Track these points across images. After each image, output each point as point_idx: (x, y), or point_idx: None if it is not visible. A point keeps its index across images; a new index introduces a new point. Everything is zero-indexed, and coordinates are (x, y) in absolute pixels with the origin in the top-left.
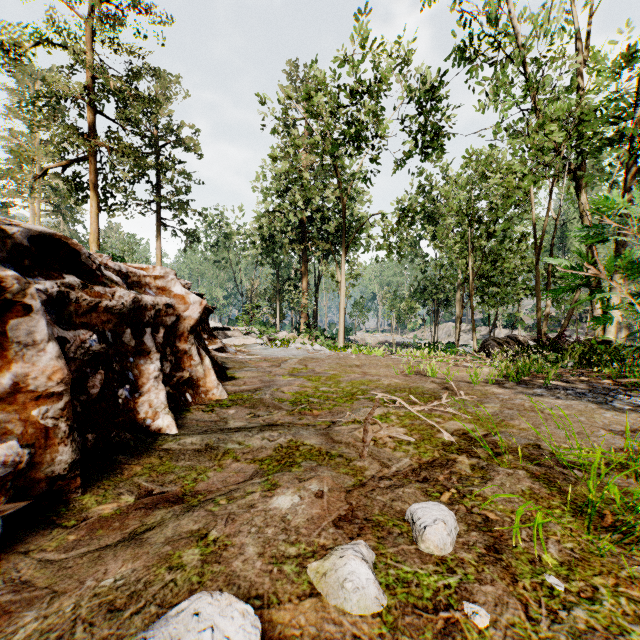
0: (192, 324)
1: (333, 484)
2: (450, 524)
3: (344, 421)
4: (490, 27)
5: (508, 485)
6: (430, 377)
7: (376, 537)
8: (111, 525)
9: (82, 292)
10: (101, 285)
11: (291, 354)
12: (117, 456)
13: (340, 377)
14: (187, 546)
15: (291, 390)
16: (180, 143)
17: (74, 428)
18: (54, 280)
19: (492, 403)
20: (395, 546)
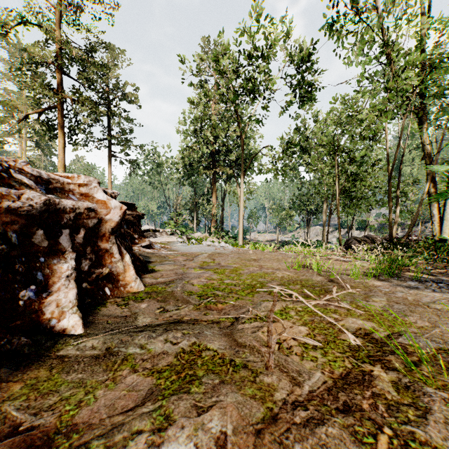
0: (113, 226)
1: (238, 418)
2: None
3: (247, 317)
4: (352, 5)
5: None
6: (315, 270)
7: None
8: None
9: None
10: (6, 186)
11: (203, 250)
12: None
13: (241, 270)
14: None
15: (200, 282)
16: (125, 97)
17: None
18: None
19: (378, 296)
20: None
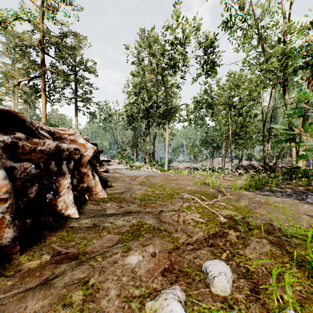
0: (89, 159)
1: (161, 248)
2: (228, 275)
3: (167, 210)
4: (240, 11)
5: (258, 248)
6: (211, 185)
7: (186, 283)
8: (34, 274)
9: (26, 142)
10: (37, 138)
11: (141, 173)
12: (43, 231)
13: (165, 186)
14: (76, 289)
15: (140, 193)
16: (87, 69)
17: (15, 218)
18: (9, 135)
19: (244, 200)
20: (197, 289)
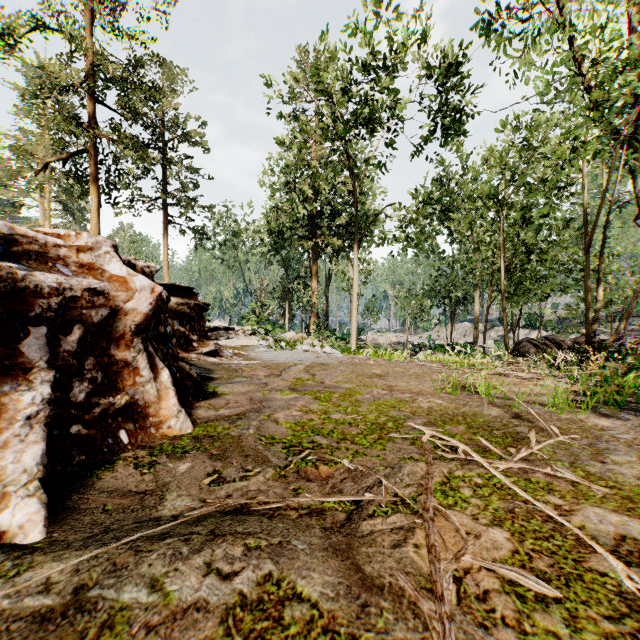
0: (138, 321)
1: None
2: None
3: (377, 500)
4: None
5: None
6: (483, 395)
7: None
8: None
9: None
10: None
11: (297, 358)
12: None
13: (358, 394)
14: None
15: (289, 418)
16: (187, 138)
17: None
18: None
19: (619, 452)
20: None
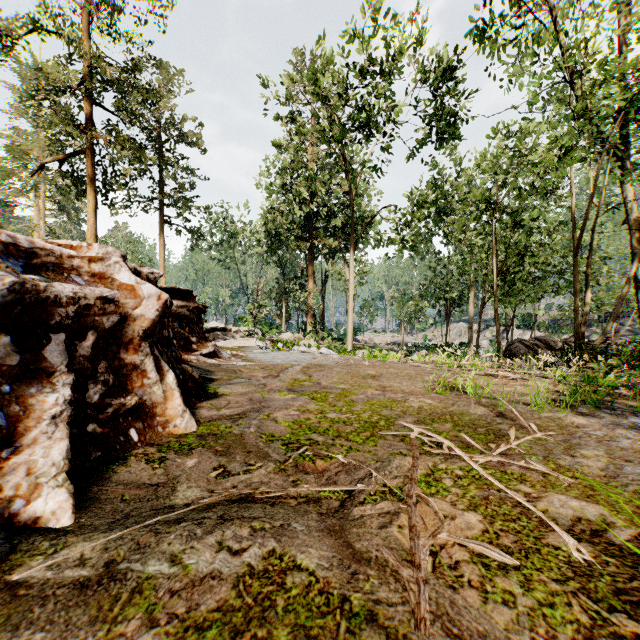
0: (146, 326)
1: None
2: None
3: (367, 490)
4: None
5: None
6: (471, 395)
7: None
8: None
9: None
10: None
11: (294, 359)
12: None
13: (353, 394)
14: None
15: (287, 417)
16: (183, 138)
17: None
18: None
19: (589, 447)
20: None
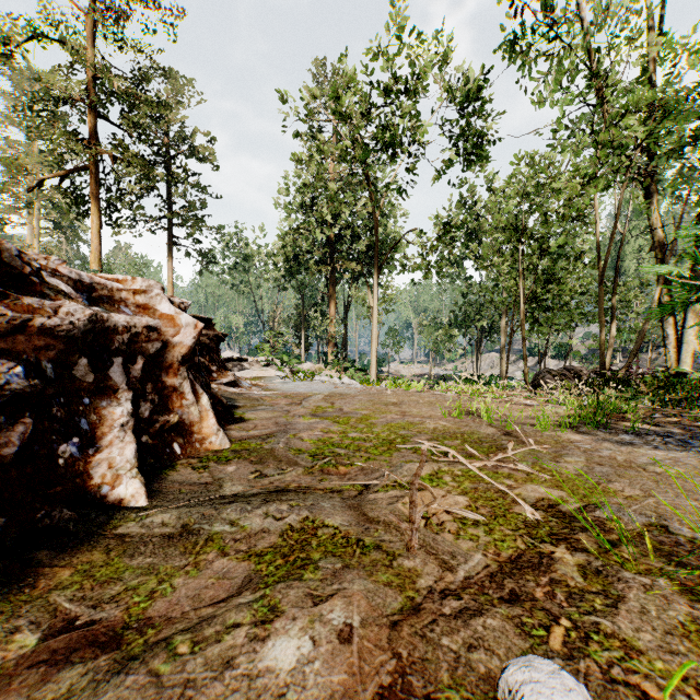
0: (184, 353)
1: (368, 609)
2: None
3: (381, 484)
4: (544, 13)
5: (654, 612)
6: (485, 418)
7: None
8: None
9: None
10: (37, 296)
11: (315, 389)
12: (38, 552)
13: (374, 418)
14: None
15: (312, 436)
16: (194, 153)
17: None
18: None
19: (574, 456)
20: None
